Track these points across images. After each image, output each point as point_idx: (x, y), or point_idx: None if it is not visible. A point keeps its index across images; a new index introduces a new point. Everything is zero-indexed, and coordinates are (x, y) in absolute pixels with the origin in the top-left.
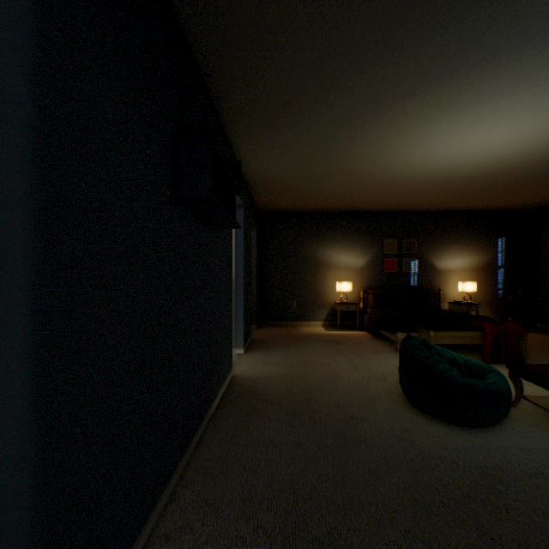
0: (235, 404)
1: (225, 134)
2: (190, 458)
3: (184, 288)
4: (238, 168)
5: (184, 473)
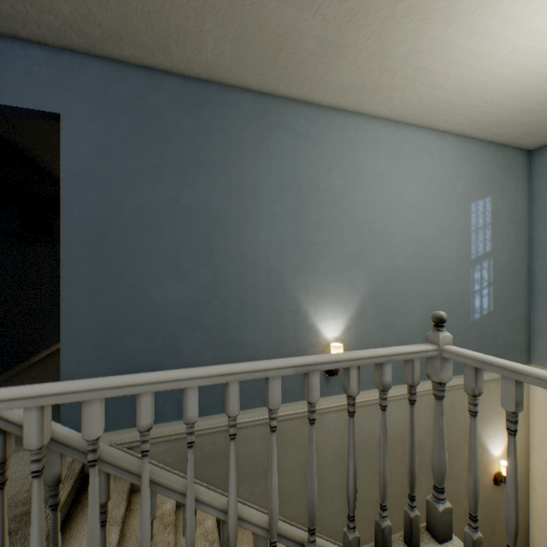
0: (55, 358)
1: (51, 175)
2: (8, 378)
3: (3, 280)
4: (58, 203)
5: (2, 383)
